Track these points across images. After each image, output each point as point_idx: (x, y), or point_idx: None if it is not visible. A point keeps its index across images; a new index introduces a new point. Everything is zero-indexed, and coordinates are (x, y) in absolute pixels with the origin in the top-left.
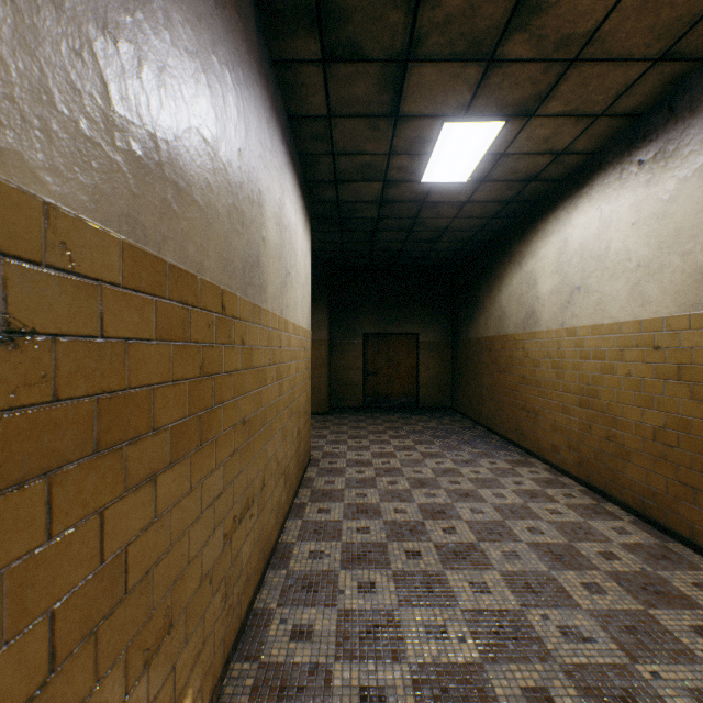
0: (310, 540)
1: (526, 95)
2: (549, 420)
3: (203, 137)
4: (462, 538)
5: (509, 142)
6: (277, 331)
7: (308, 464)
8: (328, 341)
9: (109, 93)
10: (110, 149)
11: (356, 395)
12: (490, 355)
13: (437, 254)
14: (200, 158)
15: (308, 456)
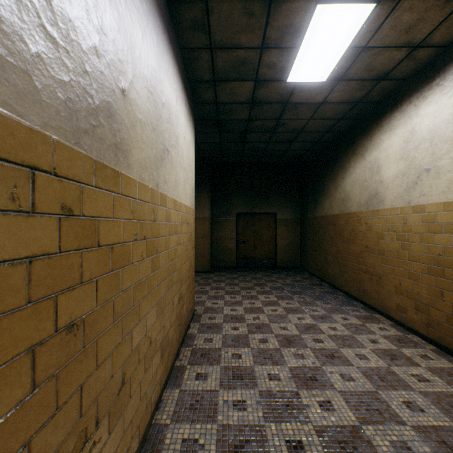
0: (184, 422)
1: None
2: (394, 283)
3: None
4: (342, 419)
5: (373, 31)
6: (149, 203)
7: (191, 320)
8: (210, 218)
9: None
10: None
11: (231, 258)
12: (334, 229)
13: (292, 153)
14: None
15: (191, 313)
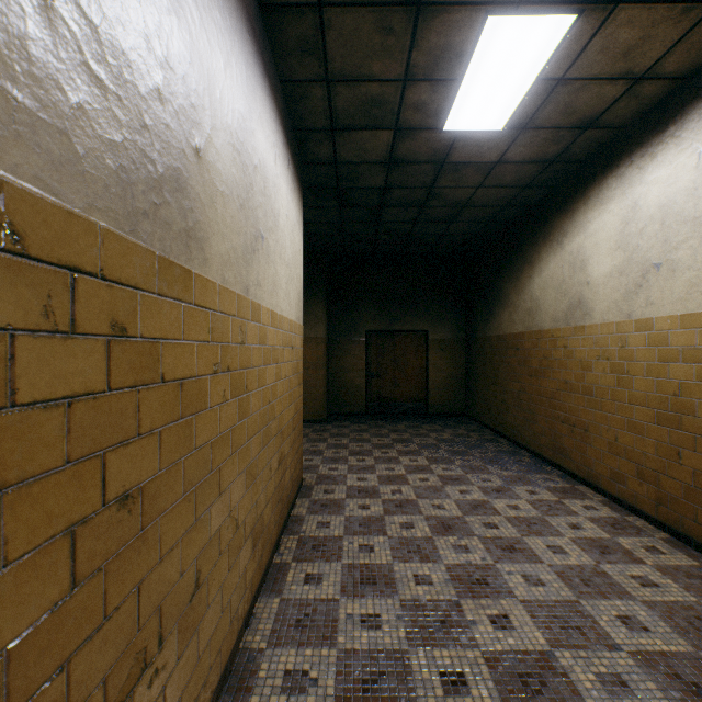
0: (288, 645)
1: None
2: (607, 438)
3: None
4: (525, 641)
5: (573, 56)
6: (235, 317)
7: (297, 494)
8: (327, 338)
9: None
10: None
11: (358, 400)
12: (516, 355)
13: (452, 238)
14: None
15: (297, 484)
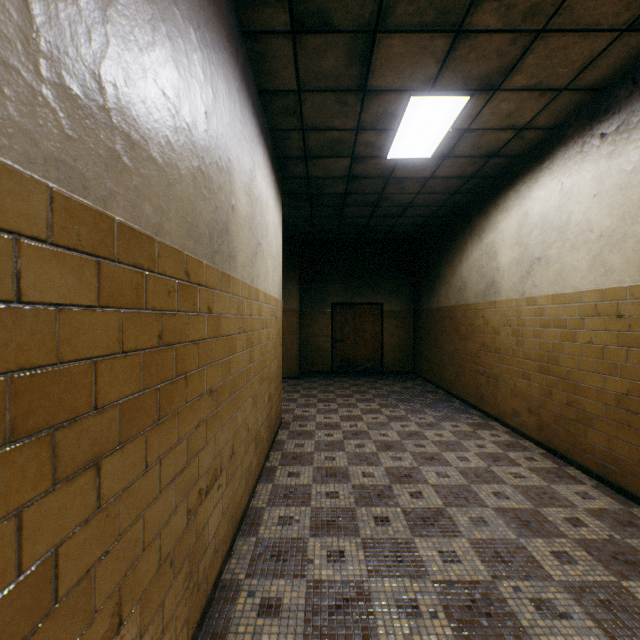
0: (280, 505)
1: (492, 68)
2: (509, 385)
3: (162, 91)
4: (430, 503)
5: (473, 117)
6: (247, 299)
7: (279, 427)
8: (299, 310)
9: (30, 10)
10: (32, 77)
11: (325, 361)
12: (451, 323)
13: (401, 228)
14: (158, 112)
15: (279, 419)
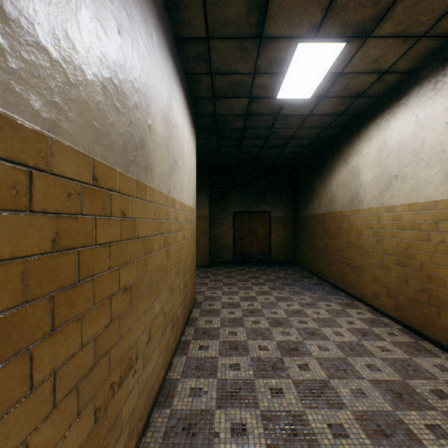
0: (191, 377)
1: (367, 15)
2: (371, 274)
3: None
4: (315, 375)
5: (346, 62)
6: (164, 206)
7: (193, 306)
8: (209, 216)
9: None
10: None
11: (228, 254)
12: (322, 226)
13: (284, 156)
14: (52, 1)
15: (193, 300)
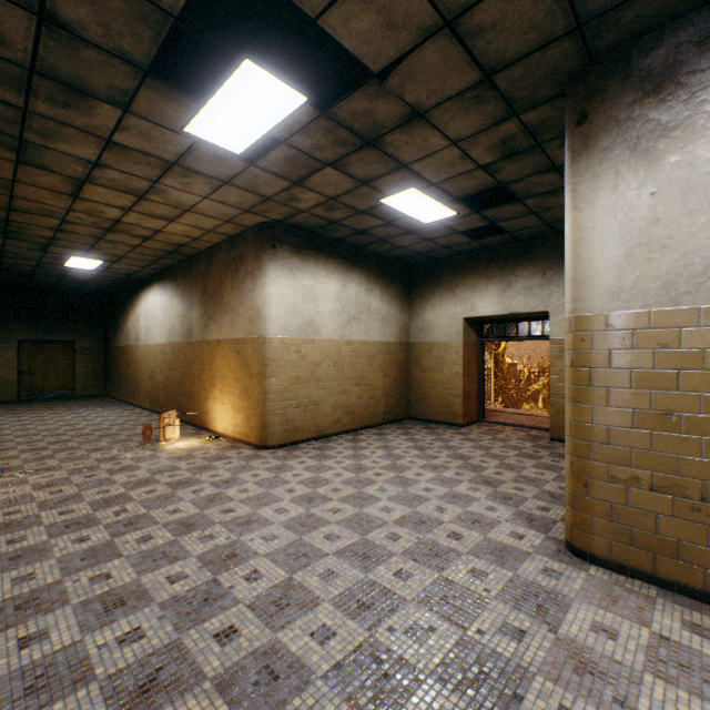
0: None
1: (109, 259)
2: (144, 387)
3: None
4: (79, 427)
5: (110, 265)
6: None
7: None
8: None
9: None
10: None
11: (11, 391)
12: (124, 357)
13: (89, 289)
14: None
15: None
